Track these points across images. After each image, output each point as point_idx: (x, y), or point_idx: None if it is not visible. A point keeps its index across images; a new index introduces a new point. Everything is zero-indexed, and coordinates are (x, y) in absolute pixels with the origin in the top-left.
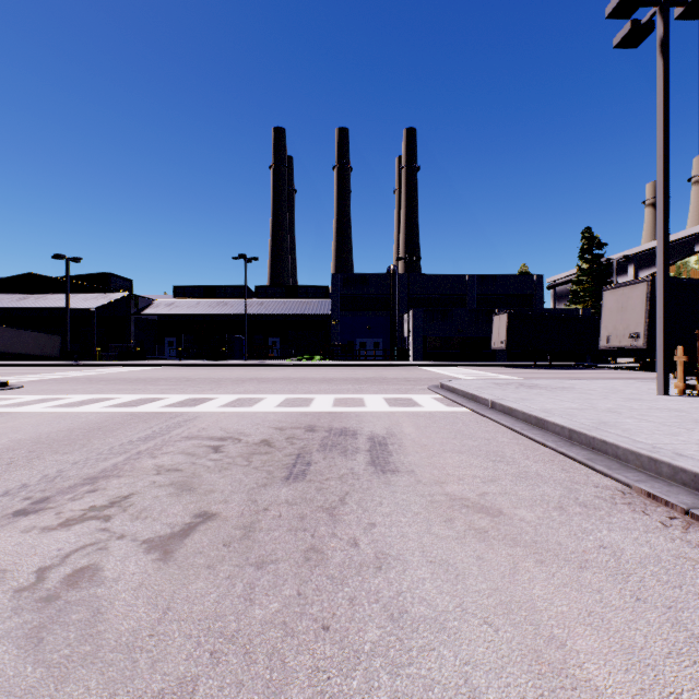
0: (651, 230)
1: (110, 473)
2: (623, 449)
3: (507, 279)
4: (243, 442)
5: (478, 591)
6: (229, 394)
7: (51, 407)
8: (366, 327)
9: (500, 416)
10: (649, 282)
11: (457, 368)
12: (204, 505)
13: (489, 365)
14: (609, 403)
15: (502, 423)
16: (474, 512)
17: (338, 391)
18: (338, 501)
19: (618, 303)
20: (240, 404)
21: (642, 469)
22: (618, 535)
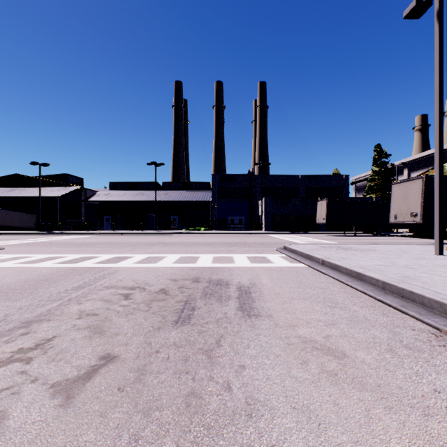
0: (418, 146)
1: (43, 317)
2: (428, 299)
3: (325, 177)
4: (146, 291)
5: (341, 444)
6: (142, 254)
7: (18, 264)
8: (234, 209)
9: (329, 270)
10: (424, 178)
11: (293, 236)
12: (109, 347)
13: (315, 233)
14: (404, 261)
15: (331, 275)
16: (323, 354)
17: (215, 252)
18: (214, 344)
19: (402, 192)
20: (149, 261)
21: (445, 314)
22: (446, 378)
